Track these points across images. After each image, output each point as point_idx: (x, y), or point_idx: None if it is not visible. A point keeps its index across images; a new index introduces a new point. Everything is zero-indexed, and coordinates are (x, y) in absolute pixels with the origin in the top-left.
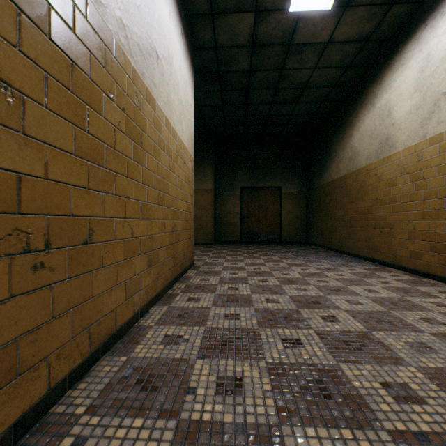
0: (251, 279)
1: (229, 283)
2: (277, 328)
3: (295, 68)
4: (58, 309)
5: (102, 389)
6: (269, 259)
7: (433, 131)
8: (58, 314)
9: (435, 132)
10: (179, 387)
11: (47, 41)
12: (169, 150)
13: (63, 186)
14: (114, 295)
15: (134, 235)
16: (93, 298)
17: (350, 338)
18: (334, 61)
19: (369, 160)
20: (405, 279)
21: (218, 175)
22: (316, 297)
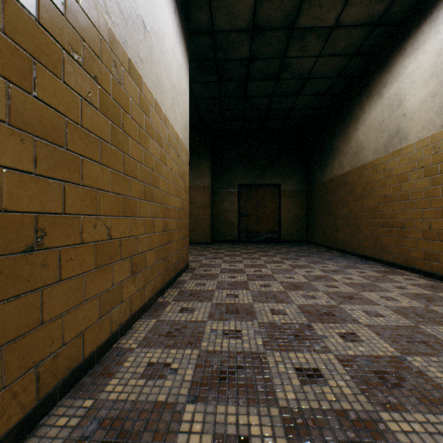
0: (251, 283)
1: (228, 289)
2: (287, 351)
3: (297, 56)
4: None
5: None
6: (269, 260)
7: None
8: None
9: None
10: None
11: None
12: (160, 138)
13: None
14: (81, 314)
15: (111, 237)
16: (45, 324)
17: (381, 366)
18: (339, 48)
19: (377, 154)
20: (422, 284)
21: (215, 172)
22: (328, 306)
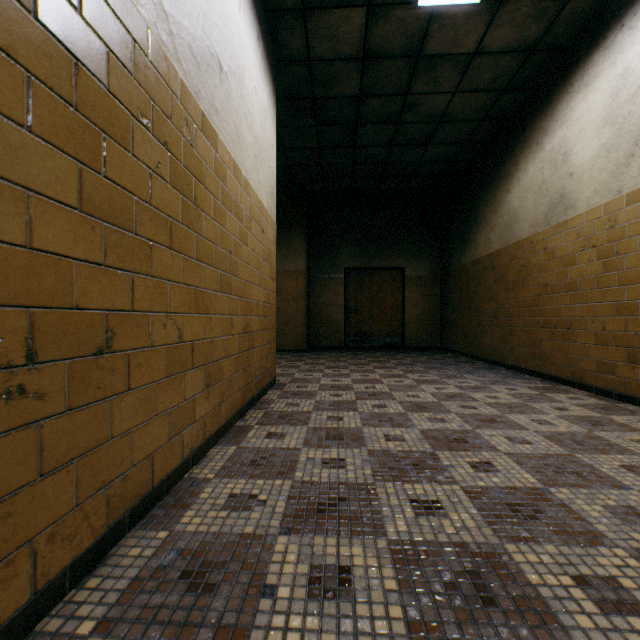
0: (361, 403)
1: (329, 411)
2: (402, 482)
3: (425, 92)
4: (52, 460)
5: (124, 588)
6: (387, 373)
7: (633, 183)
8: (52, 469)
9: (635, 184)
10: (249, 584)
11: (30, 21)
12: (239, 210)
13: (61, 260)
14: (150, 432)
15: (182, 339)
16: (114, 440)
17: (517, 499)
18: (483, 82)
19: (535, 228)
20: (591, 404)
21: (313, 250)
22: (461, 432)
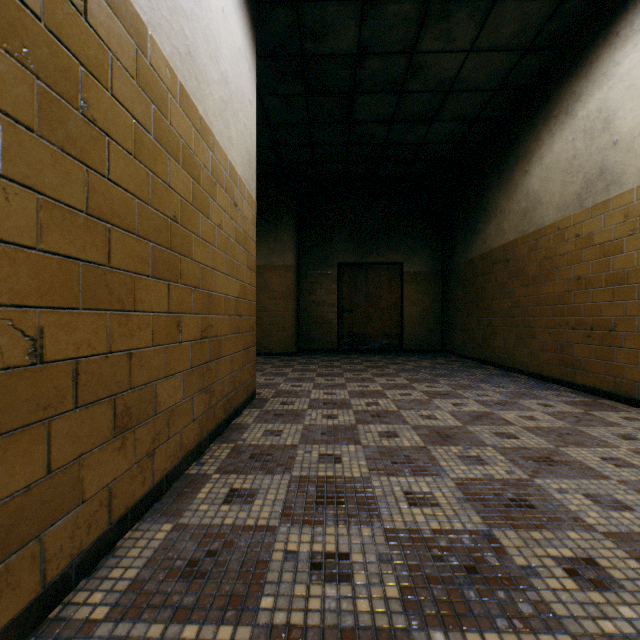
0: (364, 430)
1: (321, 444)
2: (461, 627)
3: (435, 51)
4: None
5: None
6: (390, 383)
7: None
8: None
9: None
10: None
11: None
12: (193, 163)
13: None
14: None
15: (43, 357)
16: None
17: None
18: (504, 37)
19: (563, 211)
20: None
21: (303, 244)
22: (515, 484)
